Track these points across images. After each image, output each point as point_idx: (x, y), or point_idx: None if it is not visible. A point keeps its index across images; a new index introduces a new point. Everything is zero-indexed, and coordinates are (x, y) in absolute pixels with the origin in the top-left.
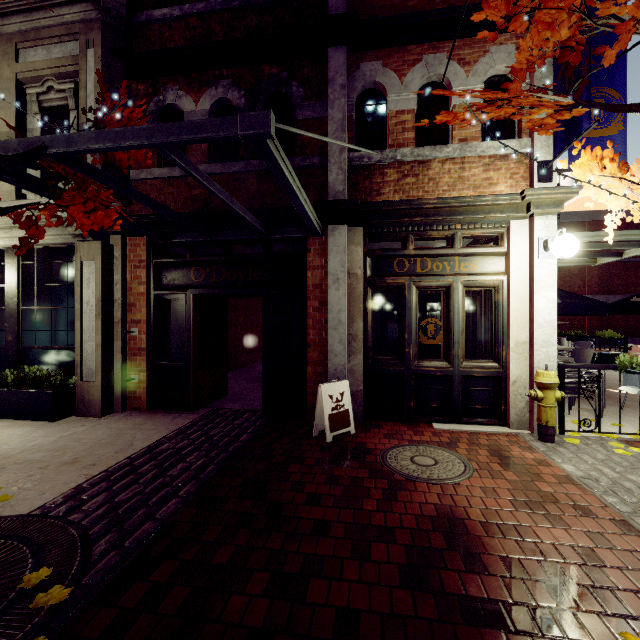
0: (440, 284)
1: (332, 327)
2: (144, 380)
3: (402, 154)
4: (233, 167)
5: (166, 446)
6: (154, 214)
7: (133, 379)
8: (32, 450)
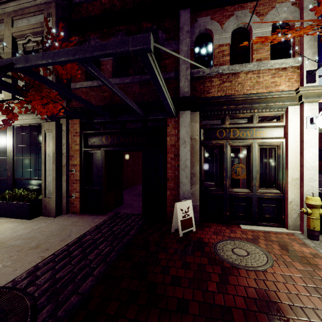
0: (244, 144)
1: (181, 169)
2: (78, 197)
3: (222, 69)
4: (126, 80)
5: (88, 237)
6: (83, 106)
7: (72, 196)
8: (15, 238)
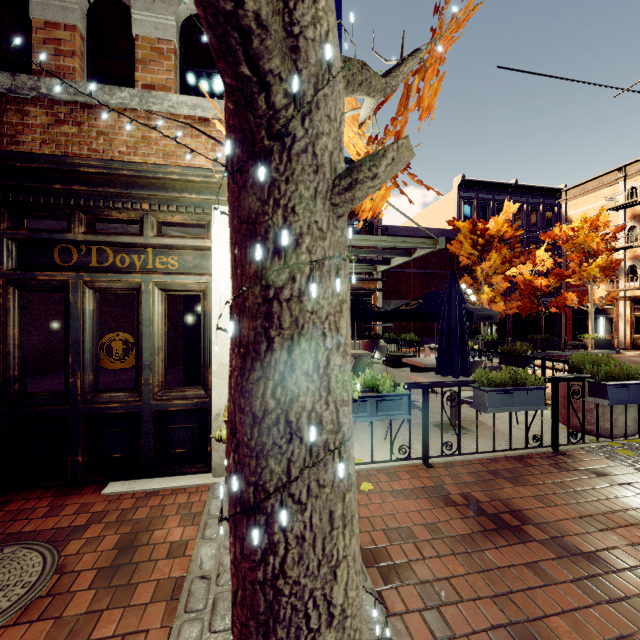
0: (125, 285)
1: None
2: None
3: (50, 86)
4: None
5: None
6: None
7: None
8: None
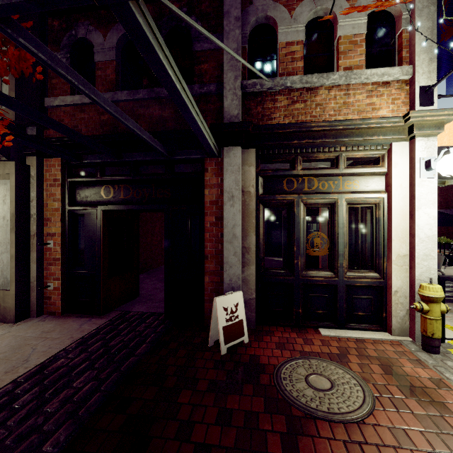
0: (326, 201)
1: (227, 241)
2: (58, 287)
3: (292, 81)
4: (137, 94)
5: (60, 362)
6: (65, 137)
7: (48, 286)
8: None
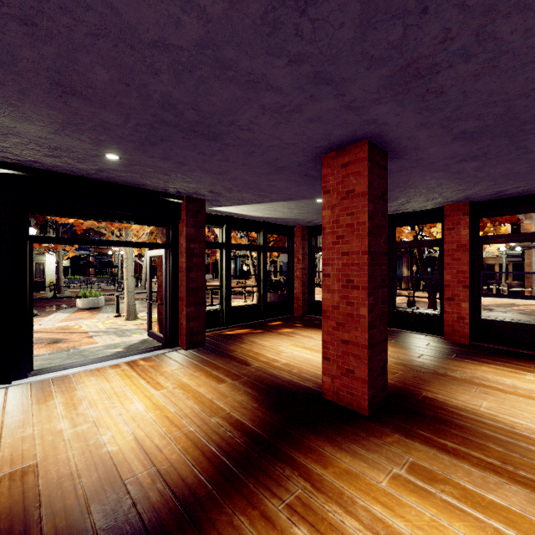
0: None
1: None
2: None
3: None
4: None
5: None
6: None
7: None
8: None
